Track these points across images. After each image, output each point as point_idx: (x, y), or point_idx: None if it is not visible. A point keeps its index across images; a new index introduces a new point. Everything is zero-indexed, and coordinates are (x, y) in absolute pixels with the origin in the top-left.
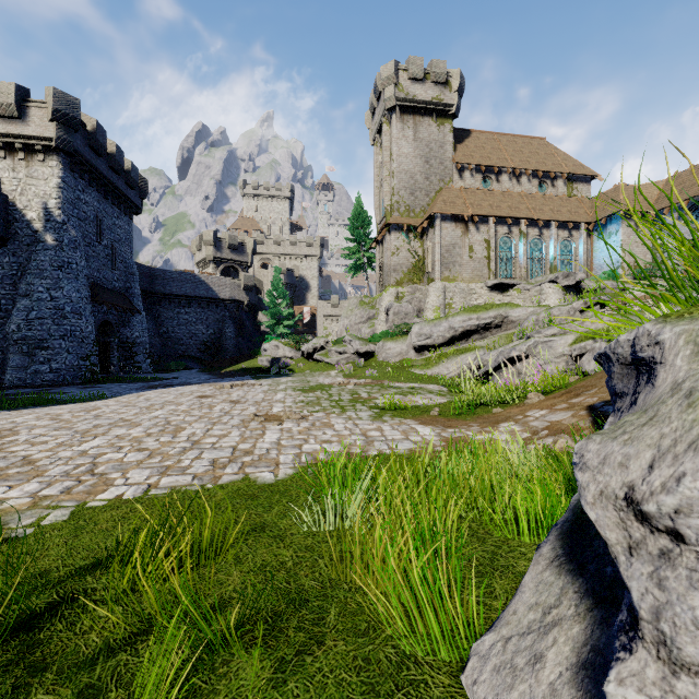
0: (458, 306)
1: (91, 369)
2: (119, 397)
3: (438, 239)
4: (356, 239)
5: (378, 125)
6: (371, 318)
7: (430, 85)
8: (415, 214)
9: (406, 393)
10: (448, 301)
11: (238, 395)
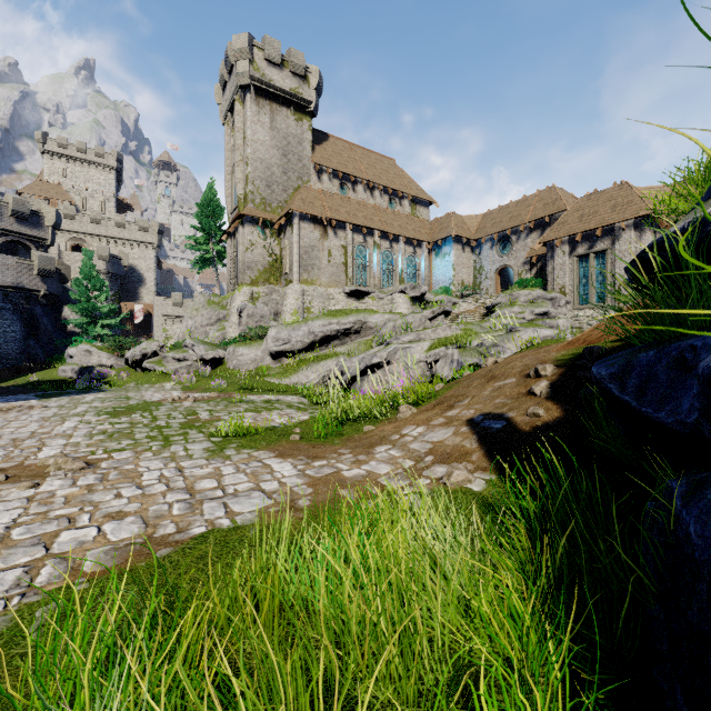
0: (317, 310)
1: None
2: None
3: (297, 239)
4: (204, 229)
5: (230, 101)
6: (222, 320)
7: (288, 74)
8: (272, 209)
9: (261, 409)
10: (307, 305)
11: None
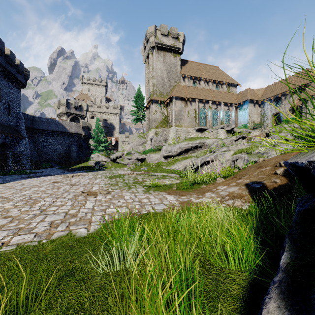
0: (182, 138)
1: None
2: (7, 183)
3: (174, 108)
4: (137, 106)
5: (147, 54)
6: (144, 143)
7: (170, 38)
8: (164, 96)
9: (160, 178)
10: (178, 136)
11: (75, 181)
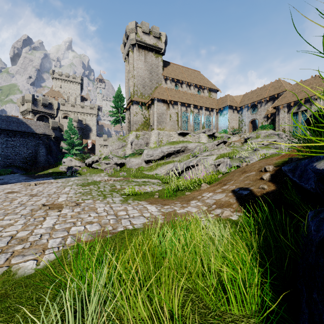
0: (164, 142)
1: None
2: None
3: (156, 110)
4: (116, 107)
5: (127, 51)
6: (124, 146)
7: (152, 37)
8: (145, 97)
9: (141, 185)
10: (160, 139)
11: (38, 190)
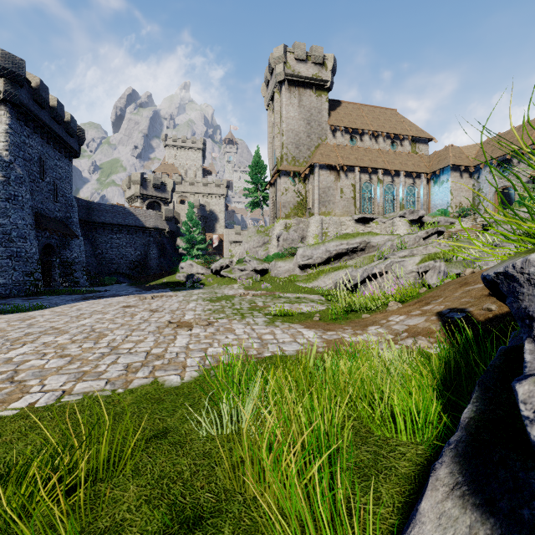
0: (332, 234)
1: (34, 284)
2: (55, 307)
3: (317, 183)
4: (254, 182)
5: (271, 94)
6: (266, 243)
7: (311, 65)
8: (299, 163)
9: (293, 302)
10: (324, 231)
11: (157, 305)
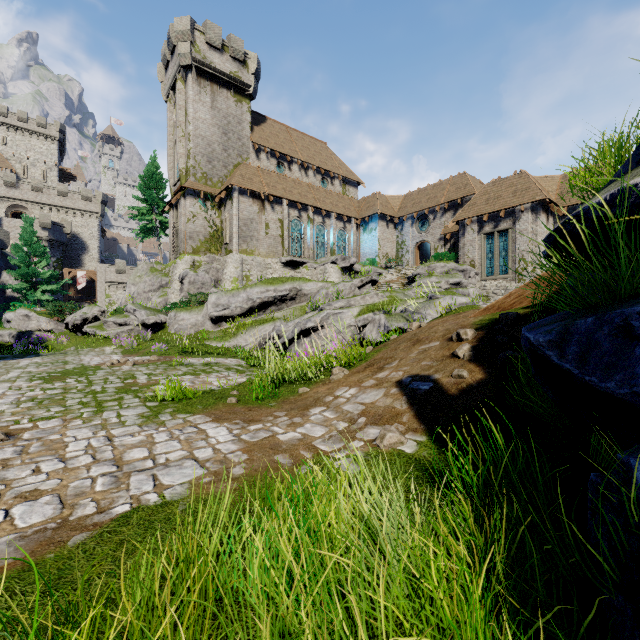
0: (255, 278)
1: None
2: None
3: (236, 212)
4: (146, 200)
5: (172, 80)
6: (164, 286)
7: (229, 59)
8: (213, 183)
9: (199, 372)
10: (246, 274)
11: None
